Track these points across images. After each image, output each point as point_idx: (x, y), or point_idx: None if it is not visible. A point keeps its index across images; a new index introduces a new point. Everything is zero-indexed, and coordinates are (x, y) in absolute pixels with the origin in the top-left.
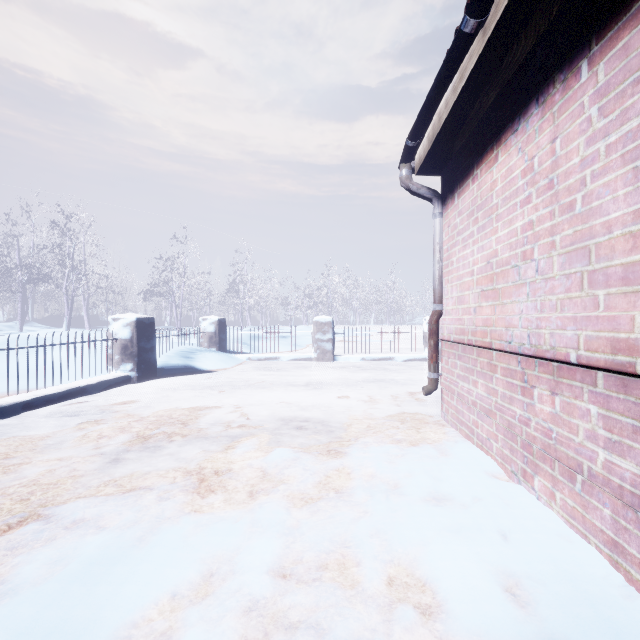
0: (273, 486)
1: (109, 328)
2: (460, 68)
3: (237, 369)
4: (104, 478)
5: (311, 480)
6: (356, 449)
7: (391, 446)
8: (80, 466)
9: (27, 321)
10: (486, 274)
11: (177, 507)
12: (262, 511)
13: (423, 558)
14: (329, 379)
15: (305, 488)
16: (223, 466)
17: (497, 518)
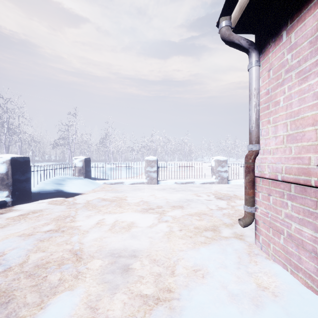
0: None
1: None
2: None
3: (94, 191)
4: None
5: None
6: None
7: (235, 317)
8: None
9: None
10: None
11: None
12: None
13: None
14: (155, 199)
15: None
16: None
17: None
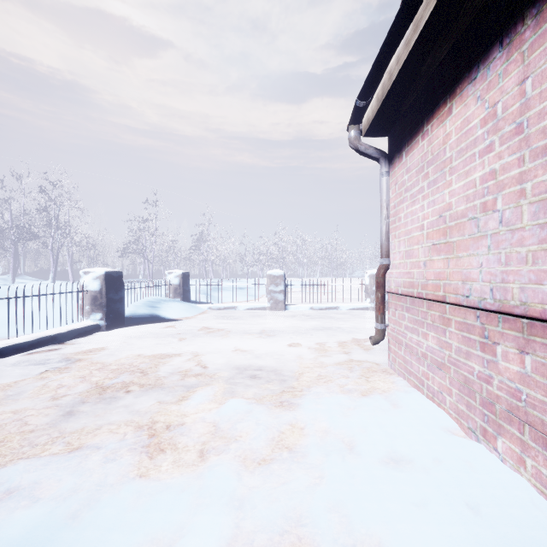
0: (225, 444)
1: (80, 281)
2: (414, 19)
3: (198, 318)
4: (53, 434)
5: (264, 437)
6: (308, 401)
7: (343, 397)
8: (32, 420)
9: (19, 274)
10: (438, 228)
11: (122, 471)
12: (211, 477)
13: (390, 543)
14: (281, 327)
15: (257, 447)
16: (176, 420)
17: (464, 487)
